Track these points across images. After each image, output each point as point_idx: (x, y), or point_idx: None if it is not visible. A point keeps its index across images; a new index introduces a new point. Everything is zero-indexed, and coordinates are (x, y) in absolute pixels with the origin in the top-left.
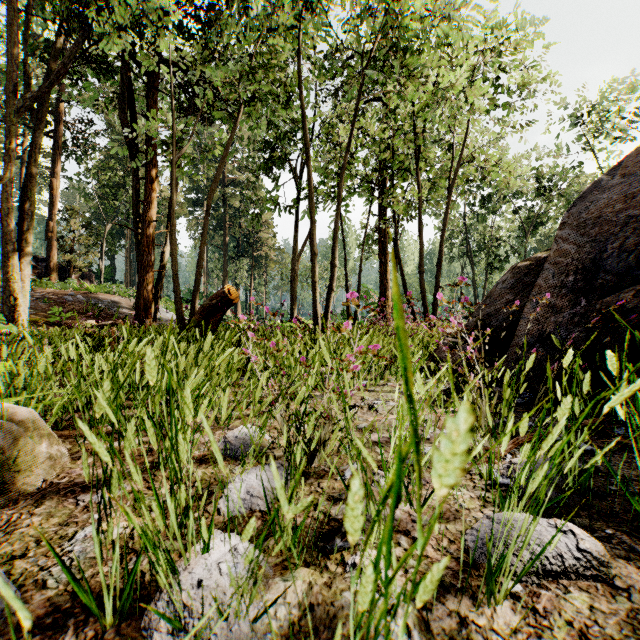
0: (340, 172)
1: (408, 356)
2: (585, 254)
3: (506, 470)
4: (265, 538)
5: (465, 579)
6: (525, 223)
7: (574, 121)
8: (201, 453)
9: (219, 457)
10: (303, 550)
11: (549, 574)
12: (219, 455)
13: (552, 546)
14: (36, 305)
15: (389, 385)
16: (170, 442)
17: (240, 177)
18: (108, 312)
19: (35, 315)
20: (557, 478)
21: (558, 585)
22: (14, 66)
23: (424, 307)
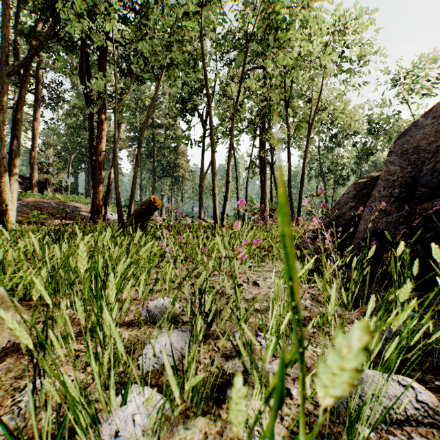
0: (233, 116)
1: (296, 266)
2: (407, 173)
3: None
4: None
5: (328, 425)
6: (361, 153)
7: (394, 83)
8: (129, 319)
9: (120, 343)
10: (201, 400)
11: (395, 421)
12: (120, 342)
13: (402, 406)
14: (22, 209)
15: (267, 266)
16: (96, 317)
17: (164, 121)
18: (72, 214)
19: (21, 216)
20: (405, 349)
21: (402, 431)
22: (5, 43)
23: (291, 211)
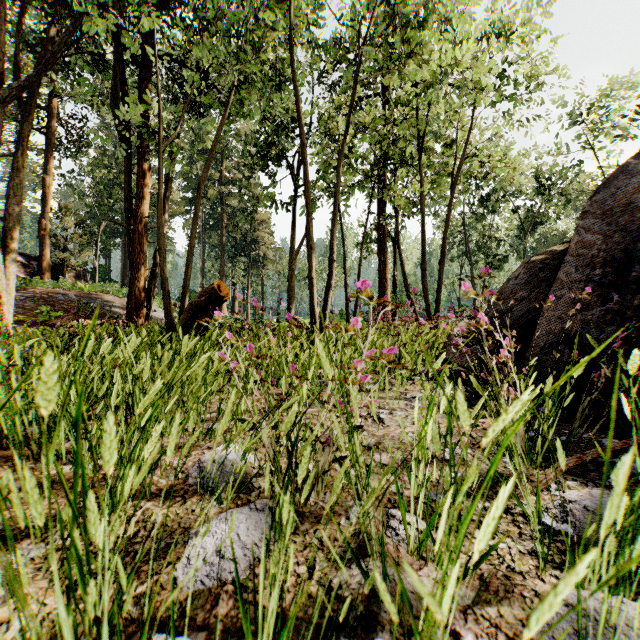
0: (339, 161)
1: None
2: (613, 245)
3: (559, 510)
4: (235, 639)
5: None
6: (524, 222)
7: (574, 119)
8: (169, 483)
9: None
10: None
11: None
12: None
13: None
14: (25, 304)
15: (394, 390)
16: (73, 508)
17: (237, 175)
18: (100, 311)
19: (23, 314)
20: None
21: None
22: None
23: (426, 306)
